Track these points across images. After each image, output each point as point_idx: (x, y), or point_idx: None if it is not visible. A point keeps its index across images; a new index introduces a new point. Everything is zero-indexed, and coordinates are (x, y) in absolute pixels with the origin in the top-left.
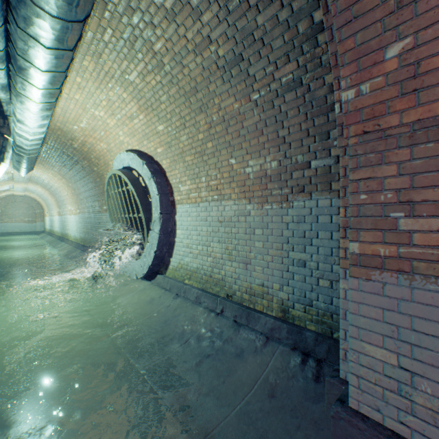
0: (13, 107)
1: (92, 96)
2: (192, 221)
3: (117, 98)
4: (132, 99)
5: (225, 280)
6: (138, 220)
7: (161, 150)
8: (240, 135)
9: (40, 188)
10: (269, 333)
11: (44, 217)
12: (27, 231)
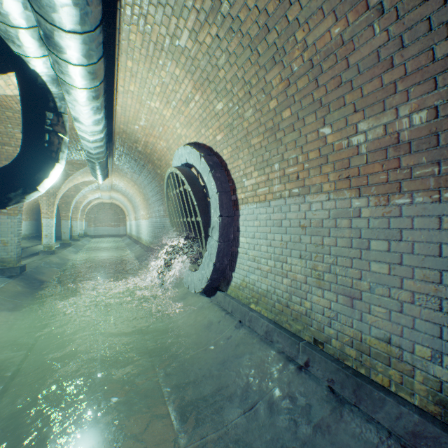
0: (67, 103)
1: (145, 83)
2: (260, 226)
3: (170, 78)
4: (185, 74)
5: (311, 317)
6: (195, 225)
7: (221, 137)
8: (341, 83)
9: (121, 195)
10: (407, 439)
11: (126, 221)
12: (113, 234)
